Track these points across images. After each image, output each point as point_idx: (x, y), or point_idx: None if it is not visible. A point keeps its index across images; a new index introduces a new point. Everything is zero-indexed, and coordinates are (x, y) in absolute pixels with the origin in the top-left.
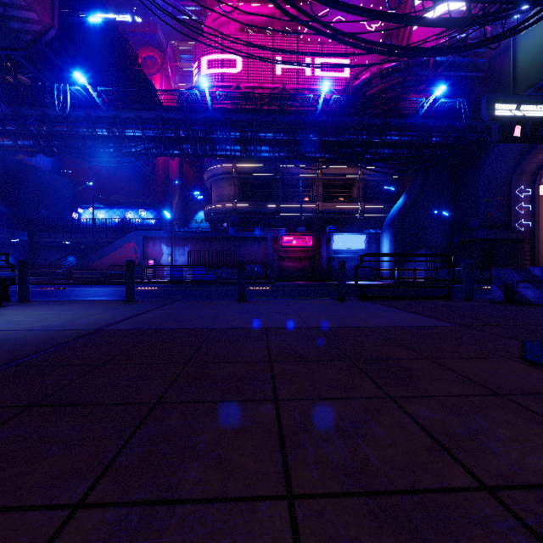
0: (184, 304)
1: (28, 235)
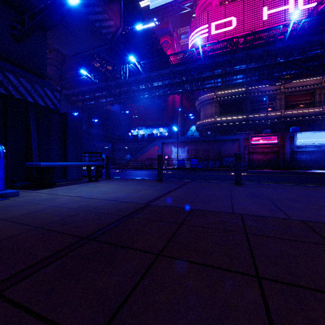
0: (195, 185)
1: (111, 145)
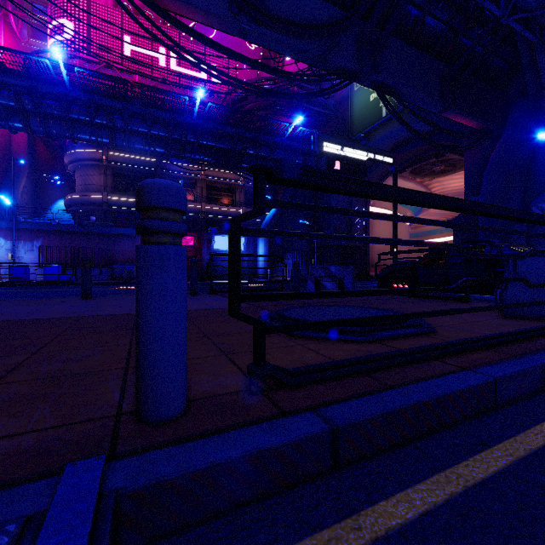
0: (7, 303)
1: None
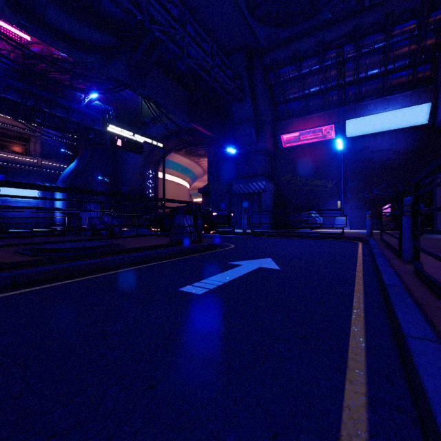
0: None
1: None
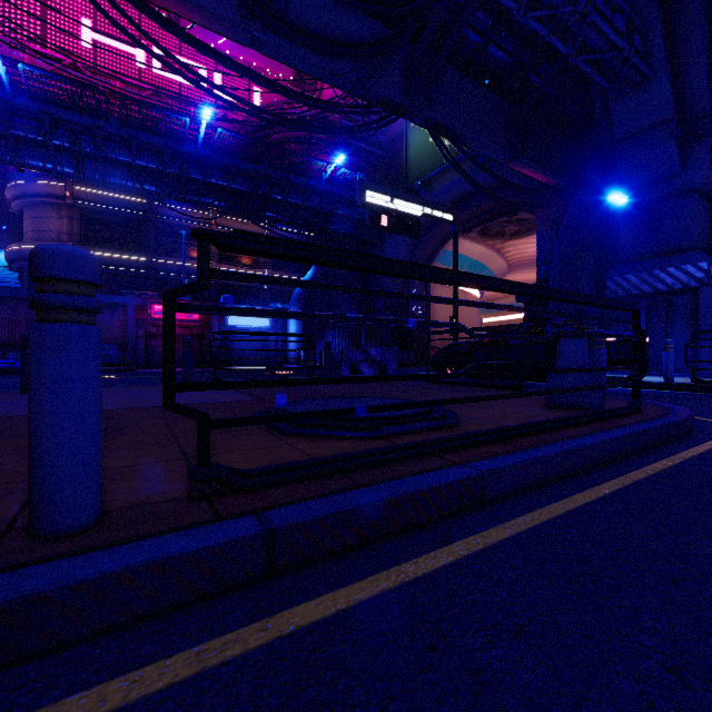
0: None
1: None
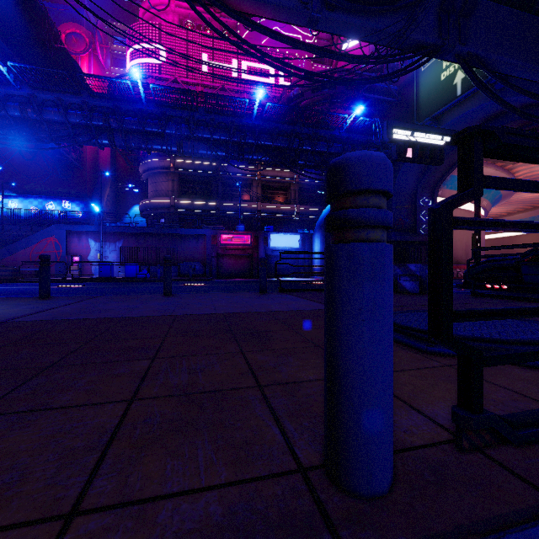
0: (105, 299)
1: None
